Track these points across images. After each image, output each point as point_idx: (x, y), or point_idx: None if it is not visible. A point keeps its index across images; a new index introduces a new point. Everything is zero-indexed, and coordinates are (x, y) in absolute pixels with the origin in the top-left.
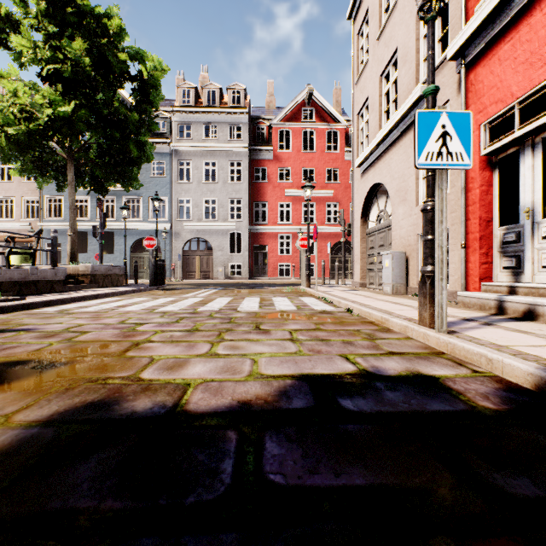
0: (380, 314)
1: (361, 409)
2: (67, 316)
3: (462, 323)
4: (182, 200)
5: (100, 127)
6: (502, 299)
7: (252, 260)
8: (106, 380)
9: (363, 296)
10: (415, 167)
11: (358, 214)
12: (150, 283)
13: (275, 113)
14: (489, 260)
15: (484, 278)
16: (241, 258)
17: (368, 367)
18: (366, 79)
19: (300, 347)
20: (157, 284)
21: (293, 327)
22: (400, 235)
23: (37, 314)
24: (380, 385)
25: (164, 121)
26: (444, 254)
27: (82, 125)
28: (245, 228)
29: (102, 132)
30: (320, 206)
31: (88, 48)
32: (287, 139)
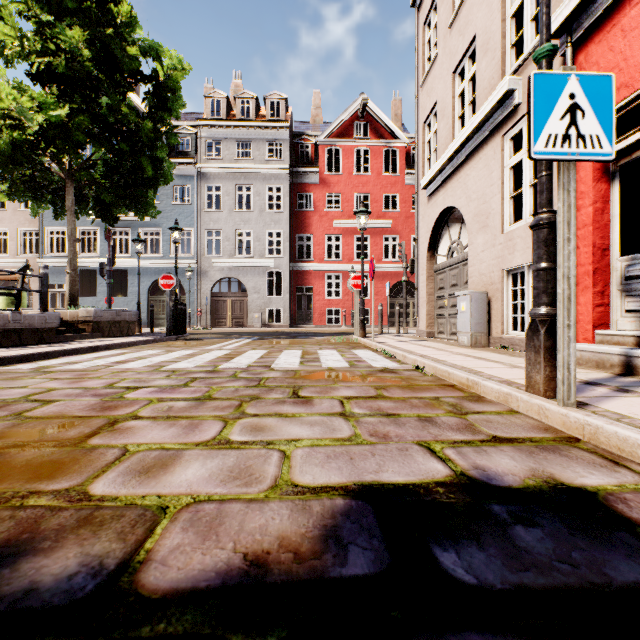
0: (464, 374)
1: (483, 581)
2: (40, 377)
3: (587, 389)
4: (210, 232)
5: (104, 138)
6: (632, 354)
7: (295, 304)
8: (24, 500)
9: (433, 348)
10: (530, 157)
11: (424, 247)
12: (167, 332)
13: (323, 128)
14: (605, 301)
15: (598, 325)
16: (282, 301)
17: (469, 468)
18: (434, 79)
19: (357, 428)
20: (177, 333)
21: (344, 393)
22: (480, 272)
23: (2, 373)
24: (499, 510)
25: (188, 137)
26: (573, 288)
27: (81, 135)
28: (286, 265)
29: (107, 145)
30: (376, 240)
31: (89, 39)
32: (336, 159)
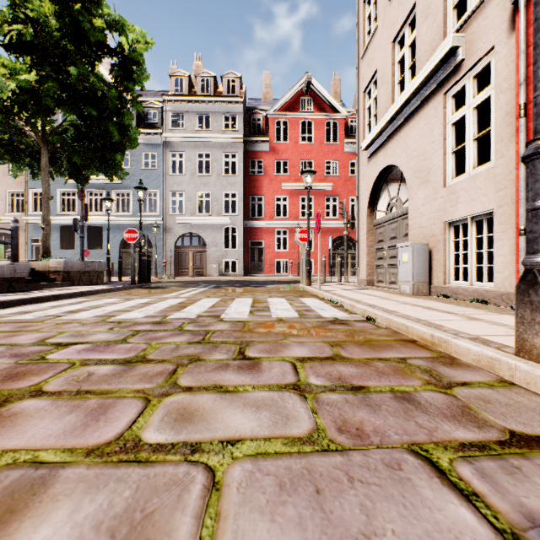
0: (428, 330)
1: None
2: None
3: None
4: (175, 193)
5: (73, 104)
6: None
7: (248, 256)
8: None
9: (378, 297)
10: None
11: (365, 203)
12: (132, 281)
13: (272, 104)
14: None
15: None
16: (236, 254)
17: (522, 522)
18: (374, 50)
19: (318, 415)
20: (141, 282)
21: (297, 352)
22: (420, 224)
23: None
24: None
25: (155, 111)
26: None
27: (50, 100)
28: (240, 222)
29: (76, 110)
30: (318, 200)
31: (58, 13)
32: (284, 130)
